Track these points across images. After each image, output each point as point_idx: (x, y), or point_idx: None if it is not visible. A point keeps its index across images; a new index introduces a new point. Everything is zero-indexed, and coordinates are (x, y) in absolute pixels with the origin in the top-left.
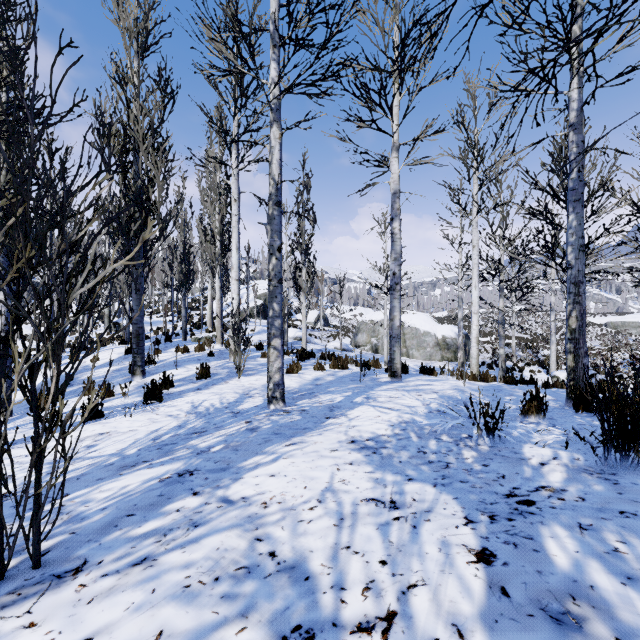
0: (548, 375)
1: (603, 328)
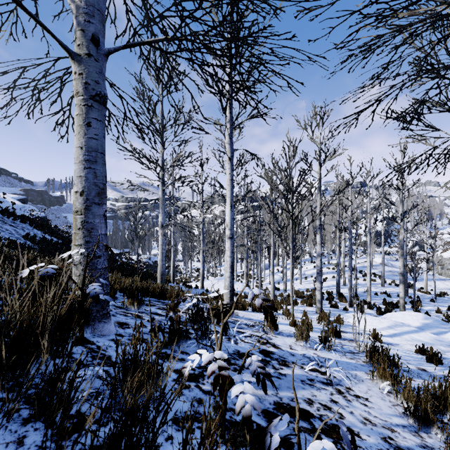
0: None
1: None
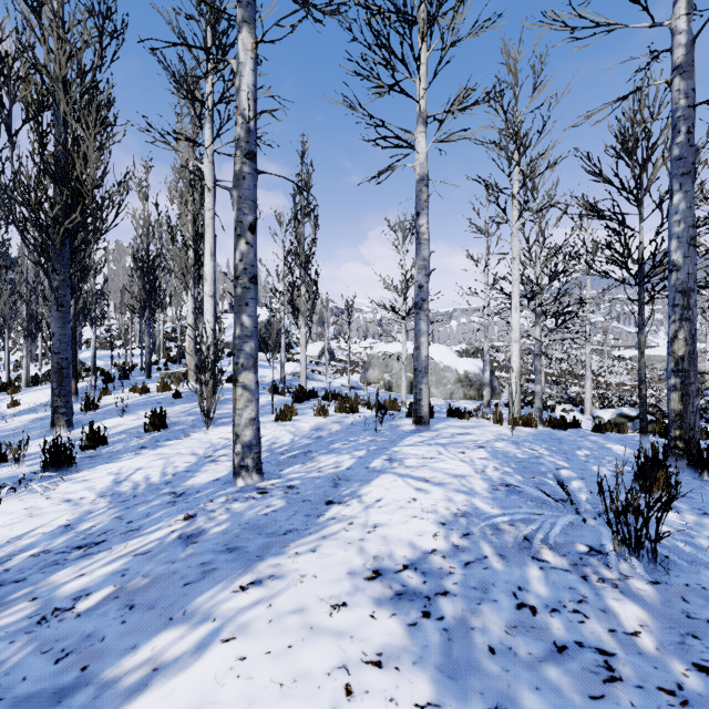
0: (582, 414)
1: (628, 362)
